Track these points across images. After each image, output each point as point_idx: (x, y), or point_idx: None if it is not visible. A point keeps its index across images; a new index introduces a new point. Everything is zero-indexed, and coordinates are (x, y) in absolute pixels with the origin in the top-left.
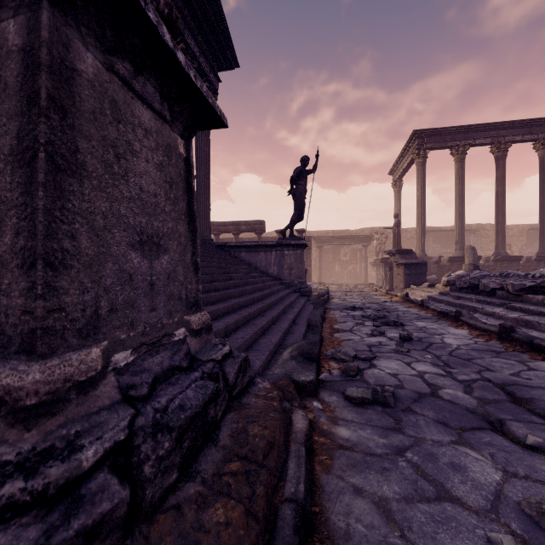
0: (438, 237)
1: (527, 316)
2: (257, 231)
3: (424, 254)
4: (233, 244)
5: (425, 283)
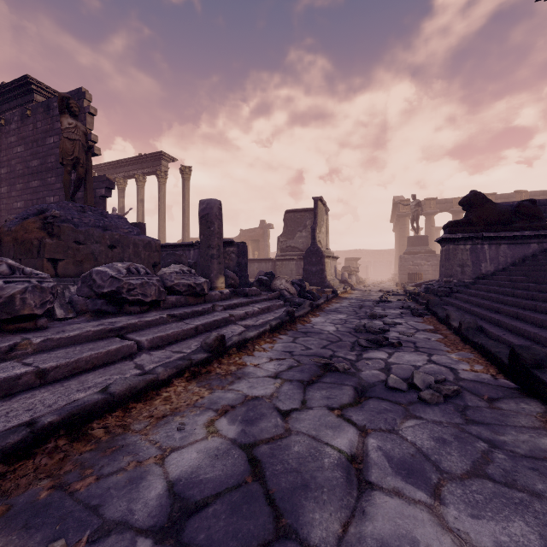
0: None
1: (256, 306)
2: None
3: None
4: None
5: None
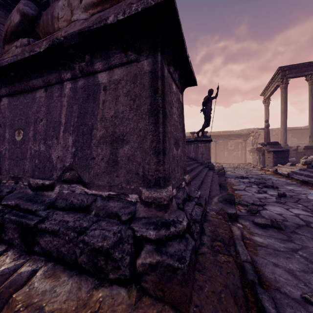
0: (295, 133)
1: None
2: None
3: (286, 144)
4: None
5: (288, 163)
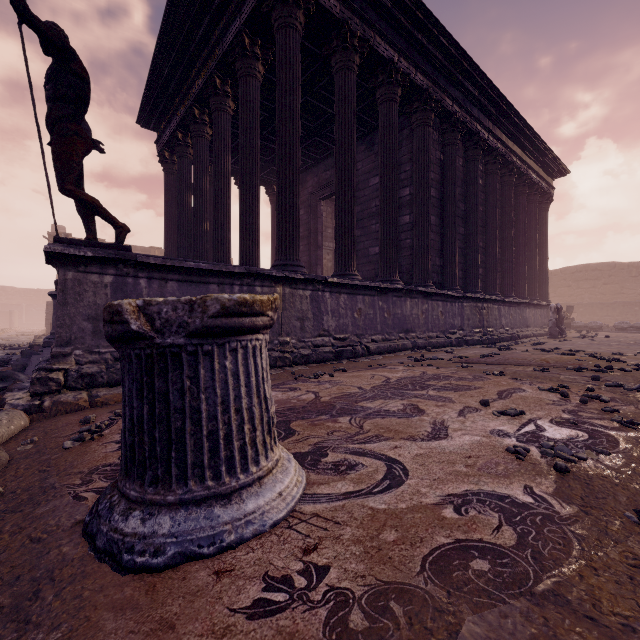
0: None
1: None
2: None
3: None
4: None
5: None
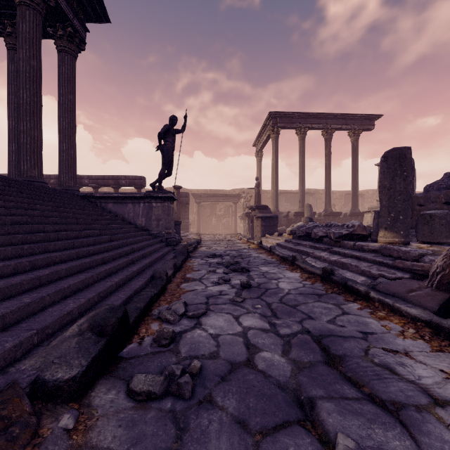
0: (289, 197)
1: (343, 259)
2: (137, 185)
3: (277, 209)
4: (99, 195)
5: (276, 232)
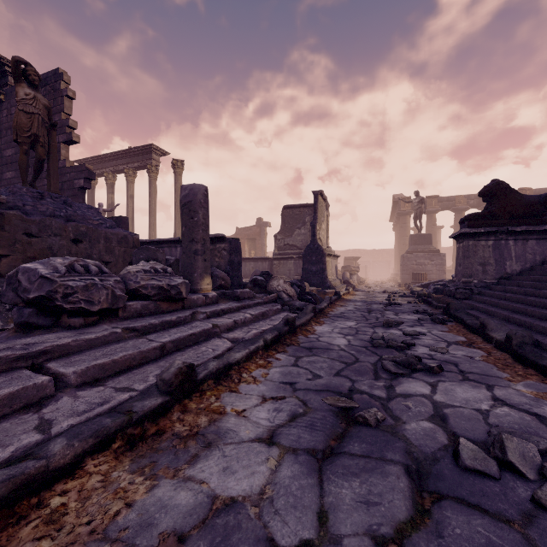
0: None
1: (248, 312)
2: None
3: None
4: None
5: None
